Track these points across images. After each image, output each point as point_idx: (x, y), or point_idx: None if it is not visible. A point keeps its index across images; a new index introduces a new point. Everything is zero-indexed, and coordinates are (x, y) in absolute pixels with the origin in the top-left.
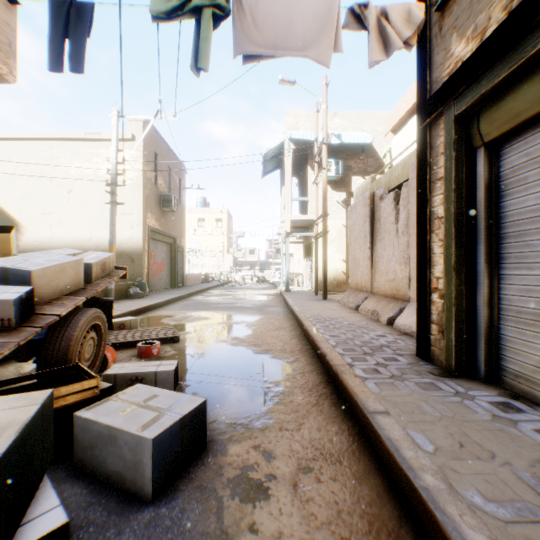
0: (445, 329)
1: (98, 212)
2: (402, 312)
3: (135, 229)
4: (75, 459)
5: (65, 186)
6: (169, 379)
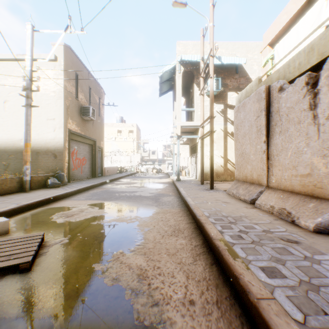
0: None
1: None
2: None
3: (57, 131)
4: None
5: (1, 97)
6: None
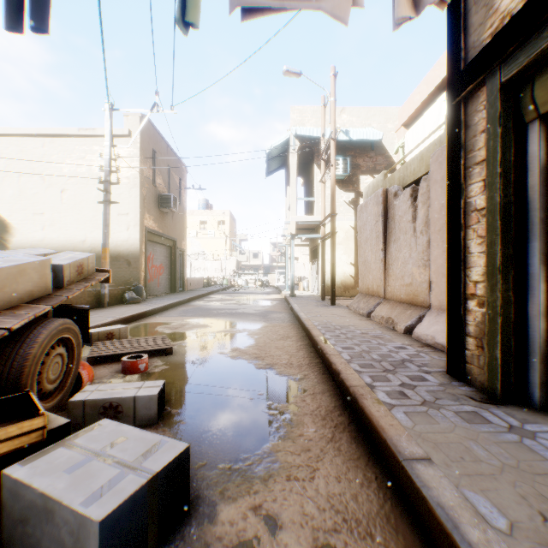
0: (486, 344)
1: (92, 212)
2: (421, 320)
3: (131, 230)
4: (4, 534)
5: (57, 185)
6: (151, 405)
